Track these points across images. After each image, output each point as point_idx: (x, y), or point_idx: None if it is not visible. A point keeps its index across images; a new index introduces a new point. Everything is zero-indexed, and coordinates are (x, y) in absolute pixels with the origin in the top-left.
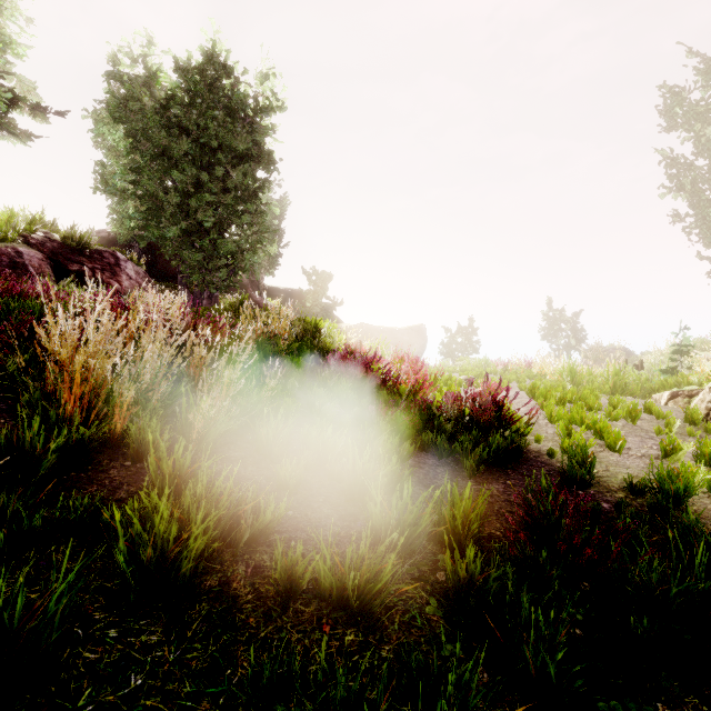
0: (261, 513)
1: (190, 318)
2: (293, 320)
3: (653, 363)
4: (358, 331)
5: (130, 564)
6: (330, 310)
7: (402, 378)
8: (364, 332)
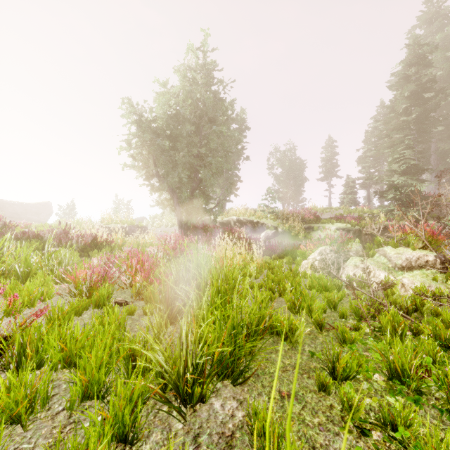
0: None
1: None
2: None
3: (145, 223)
4: None
5: None
6: None
7: None
8: None
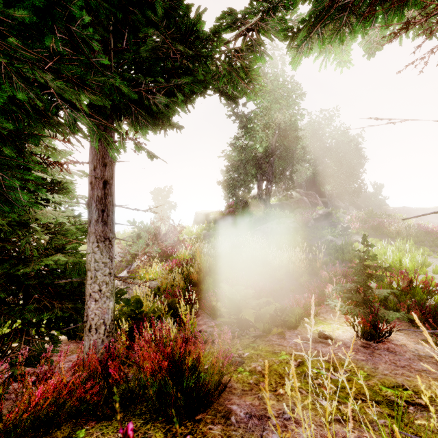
0: (424, 240)
1: (365, 216)
2: (391, 215)
3: None
4: (400, 210)
5: (417, 240)
6: (384, 201)
7: (436, 232)
8: (405, 211)
